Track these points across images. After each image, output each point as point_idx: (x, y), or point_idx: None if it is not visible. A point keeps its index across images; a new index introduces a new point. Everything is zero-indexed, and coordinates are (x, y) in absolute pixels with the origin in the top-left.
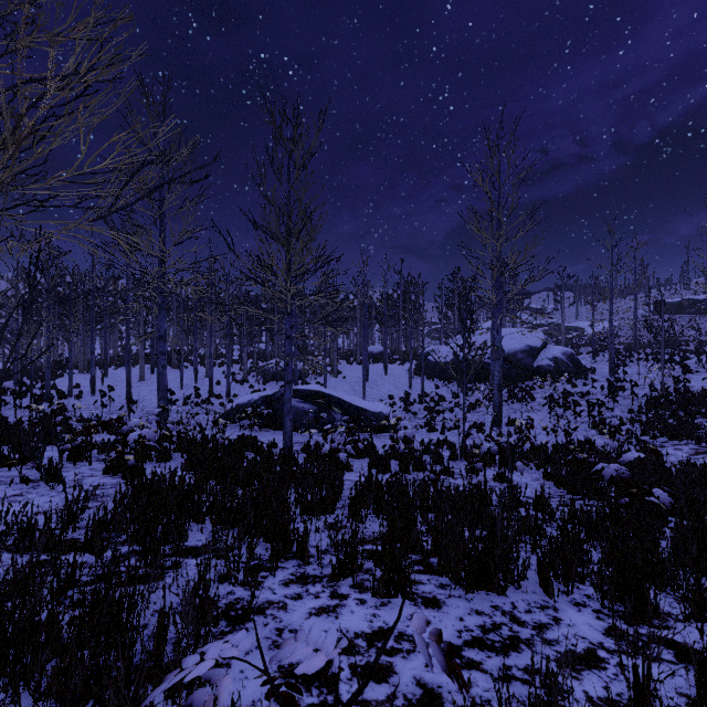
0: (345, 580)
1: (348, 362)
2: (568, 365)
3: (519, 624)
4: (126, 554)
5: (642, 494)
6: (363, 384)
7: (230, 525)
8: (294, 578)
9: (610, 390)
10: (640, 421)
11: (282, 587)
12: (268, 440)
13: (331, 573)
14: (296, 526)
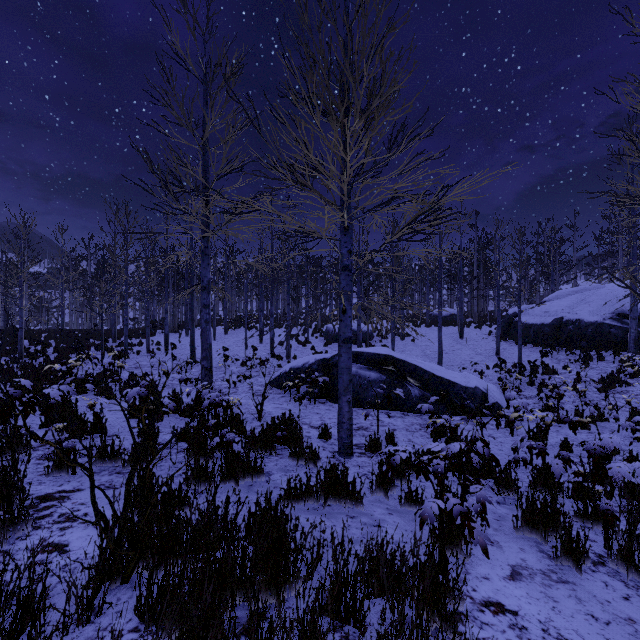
0: None
1: (415, 325)
2: None
3: None
4: None
5: None
6: (439, 349)
7: None
8: None
9: None
10: None
11: None
12: (321, 420)
13: None
14: None
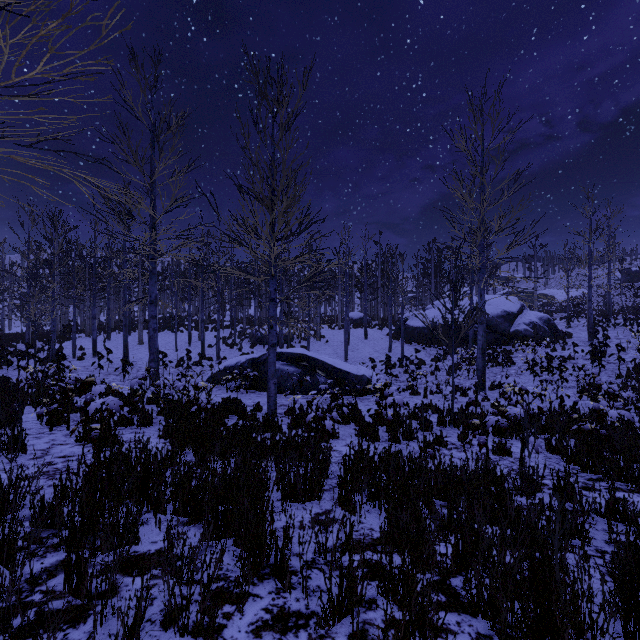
0: (340, 623)
1: (330, 327)
2: (545, 329)
3: None
4: (53, 567)
5: None
6: (345, 348)
7: (195, 518)
8: (269, 618)
9: (594, 354)
10: (632, 387)
11: (251, 638)
12: (254, 402)
13: (322, 616)
14: (276, 518)
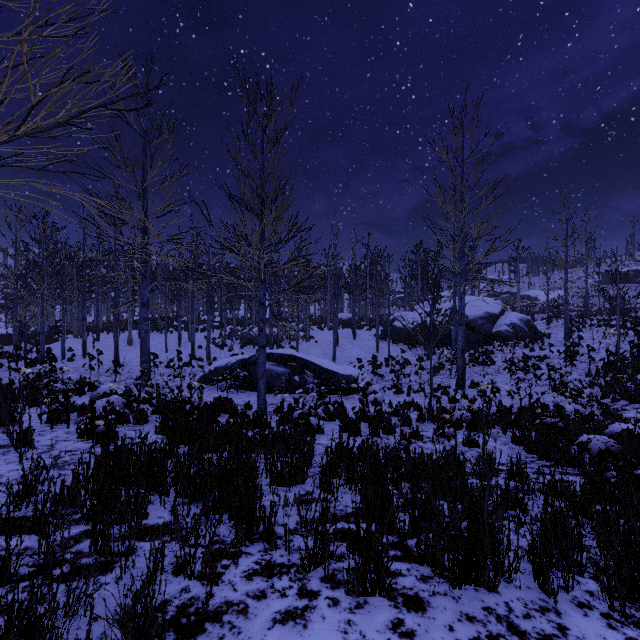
0: (315, 570)
1: (319, 328)
2: (525, 330)
3: (520, 636)
4: (78, 535)
5: (630, 467)
6: (334, 349)
7: (195, 498)
8: (258, 568)
9: (567, 354)
10: (599, 384)
11: (244, 580)
12: (244, 401)
13: (300, 564)
14: (265, 499)
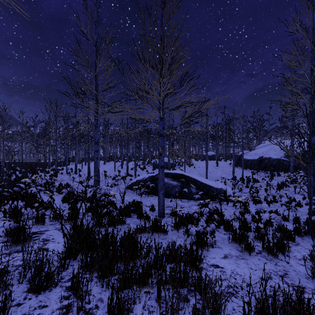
0: None
1: (196, 160)
2: None
3: None
4: None
5: None
6: (206, 171)
7: None
8: None
9: None
10: None
11: None
12: (151, 203)
13: None
14: None
